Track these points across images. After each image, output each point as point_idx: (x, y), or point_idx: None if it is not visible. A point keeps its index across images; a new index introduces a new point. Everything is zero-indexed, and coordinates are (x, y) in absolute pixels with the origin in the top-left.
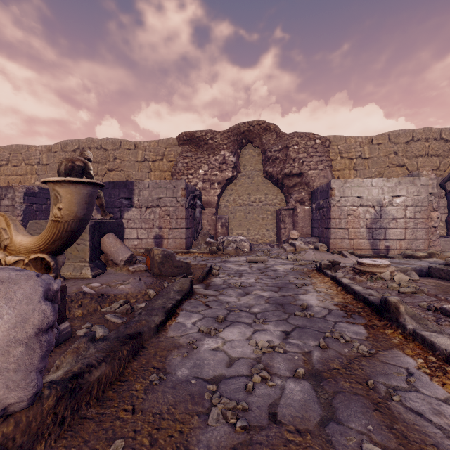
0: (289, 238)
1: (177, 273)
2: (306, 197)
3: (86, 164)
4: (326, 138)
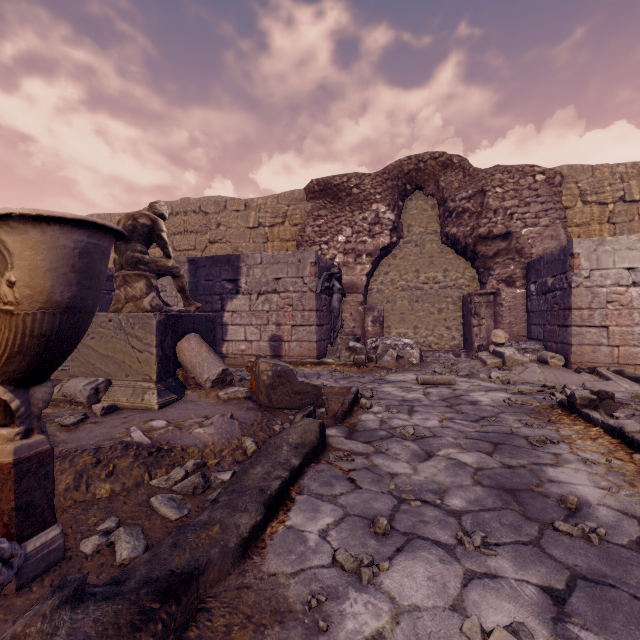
0: (489, 343)
1: (299, 403)
2: (518, 274)
3: (156, 223)
4: (555, 170)
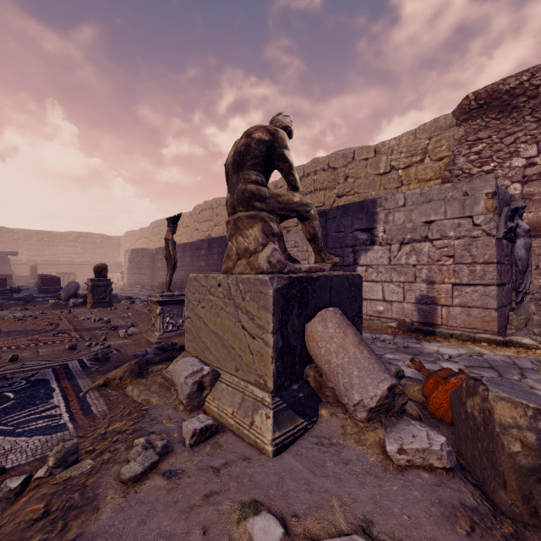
0: None
1: None
2: None
3: (276, 136)
4: None
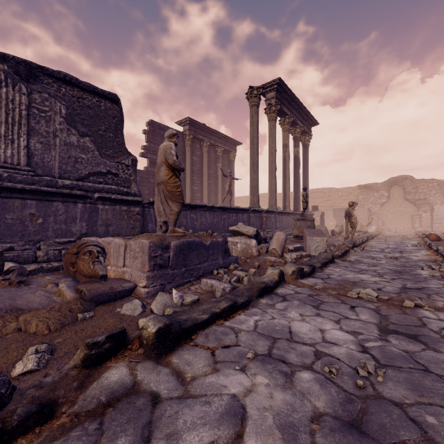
0: (414, 227)
1: None
2: (428, 210)
3: None
4: (440, 181)
